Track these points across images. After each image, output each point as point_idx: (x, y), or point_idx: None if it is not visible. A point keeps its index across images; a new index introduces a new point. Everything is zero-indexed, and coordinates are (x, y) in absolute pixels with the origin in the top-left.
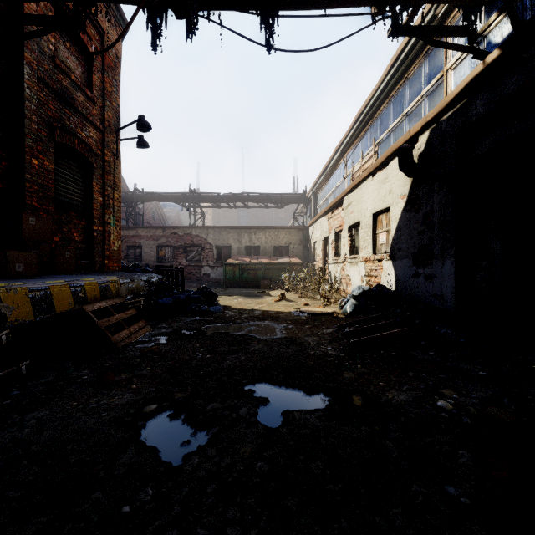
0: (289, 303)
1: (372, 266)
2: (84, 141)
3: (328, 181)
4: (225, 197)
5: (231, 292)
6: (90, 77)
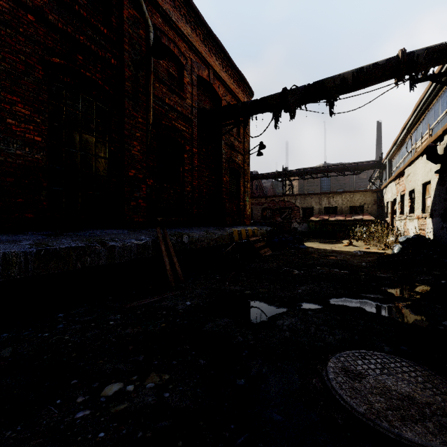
0: (354, 247)
1: (421, 222)
2: (238, 163)
3: (399, 151)
4: (308, 171)
5: (313, 240)
6: (239, 130)
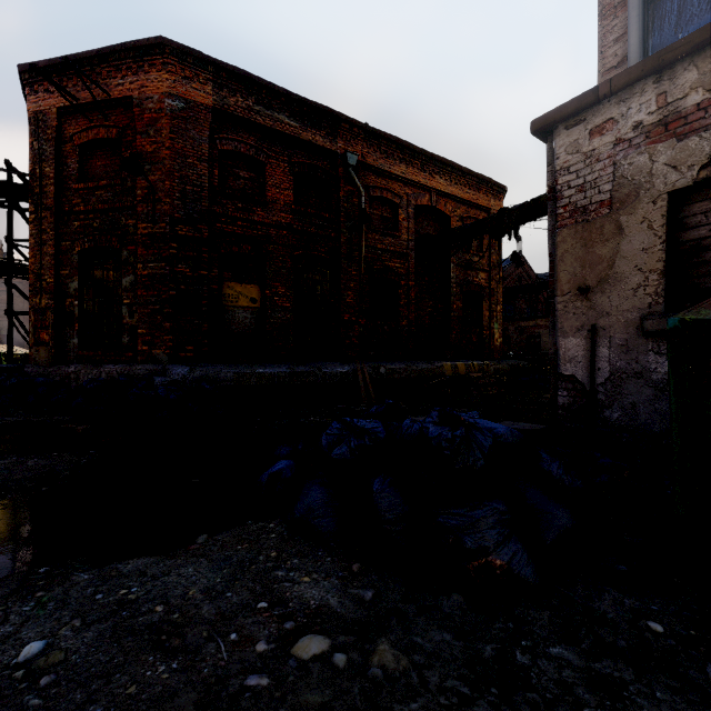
0: None
1: None
2: (478, 284)
3: None
4: None
5: None
6: (482, 242)
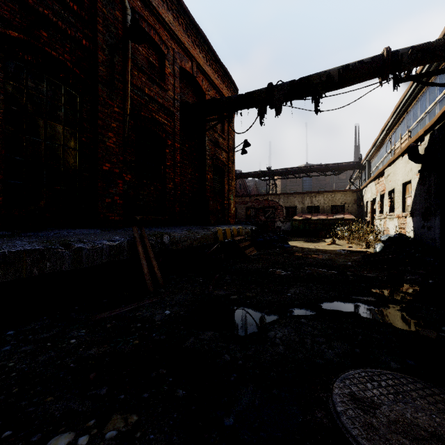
0: (337, 246)
1: (401, 221)
2: (222, 161)
3: (378, 152)
4: (291, 171)
5: (296, 239)
6: (223, 127)
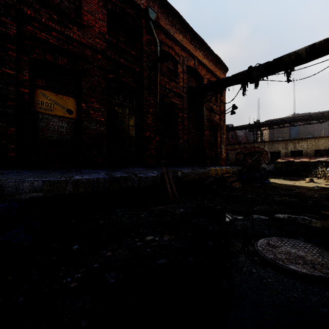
0: (314, 184)
1: None
2: (215, 121)
3: None
4: (276, 122)
5: (278, 178)
6: (216, 97)
